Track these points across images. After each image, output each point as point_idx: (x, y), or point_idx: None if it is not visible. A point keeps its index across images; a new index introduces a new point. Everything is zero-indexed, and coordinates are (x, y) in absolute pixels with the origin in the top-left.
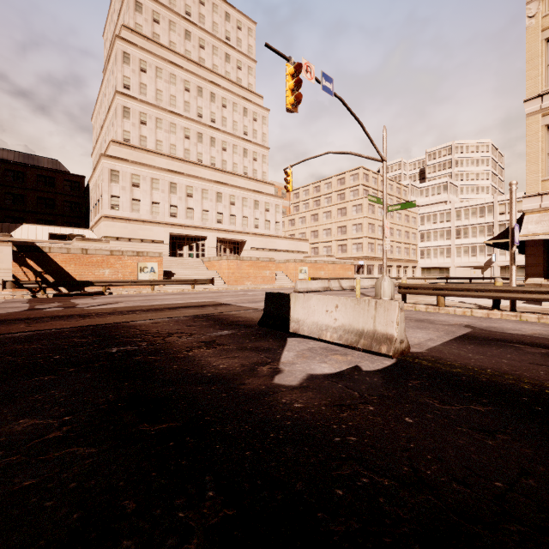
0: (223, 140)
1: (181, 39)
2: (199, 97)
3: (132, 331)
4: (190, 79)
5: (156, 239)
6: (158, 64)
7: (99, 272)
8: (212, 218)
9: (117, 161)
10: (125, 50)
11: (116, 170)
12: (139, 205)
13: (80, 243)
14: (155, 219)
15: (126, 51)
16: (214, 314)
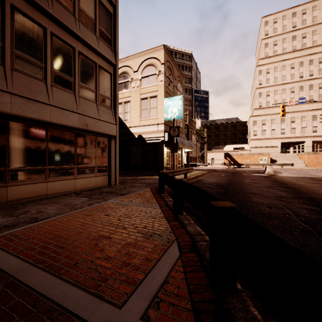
0: (319, 82)
1: (289, 43)
2: (300, 67)
3: (239, 172)
4: (294, 61)
5: (273, 146)
6: (275, 66)
7: (246, 161)
8: (308, 130)
9: (255, 117)
10: (259, 69)
11: (255, 120)
12: (265, 132)
13: (240, 151)
14: (273, 137)
15: (260, 70)
16: (262, 171)
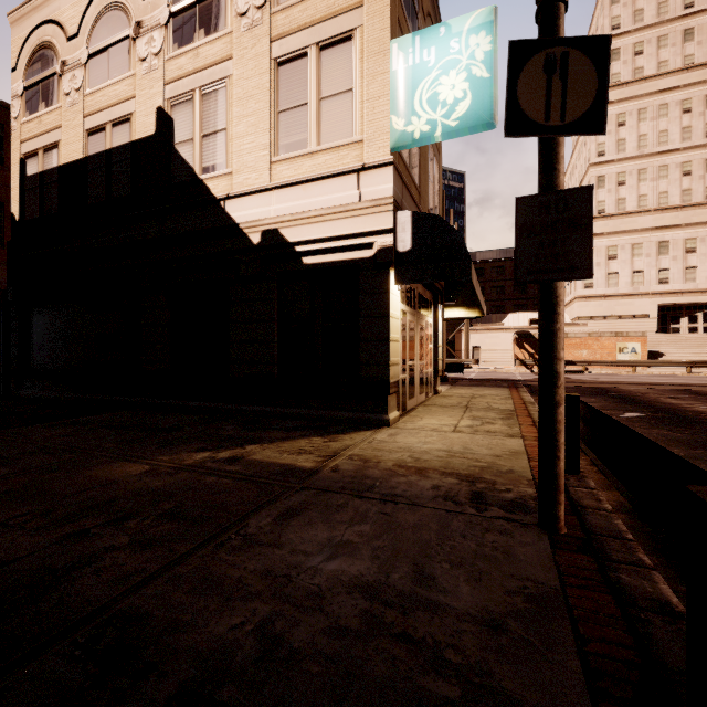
0: None
1: (676, 49)
2: None
3: (620, 390)
4: (690, 94)
5: (638, 314)
6: (640, 106)
7: (577, 353)
8: None
9: None
10: None
11: None
12: (615, 278)
13: None
14: (637, 290)
15: None
16: (694, 390)
